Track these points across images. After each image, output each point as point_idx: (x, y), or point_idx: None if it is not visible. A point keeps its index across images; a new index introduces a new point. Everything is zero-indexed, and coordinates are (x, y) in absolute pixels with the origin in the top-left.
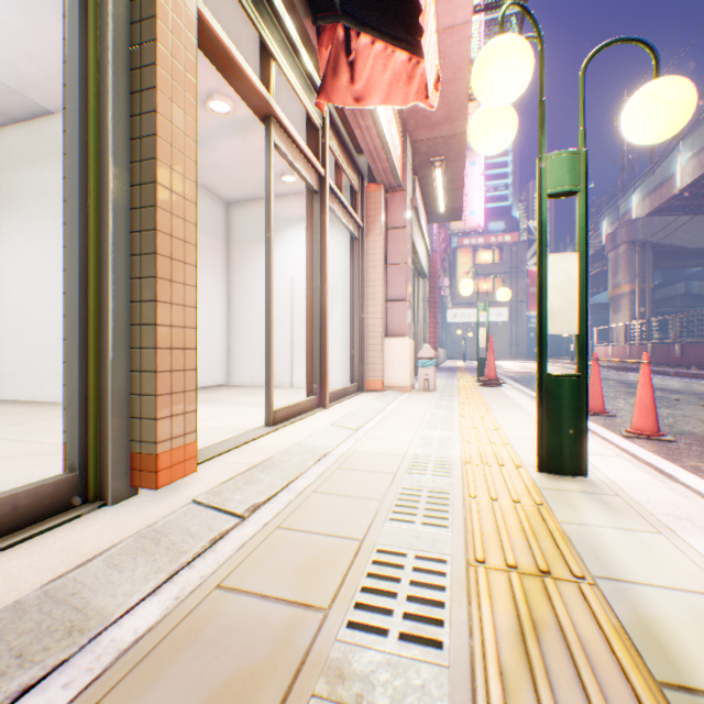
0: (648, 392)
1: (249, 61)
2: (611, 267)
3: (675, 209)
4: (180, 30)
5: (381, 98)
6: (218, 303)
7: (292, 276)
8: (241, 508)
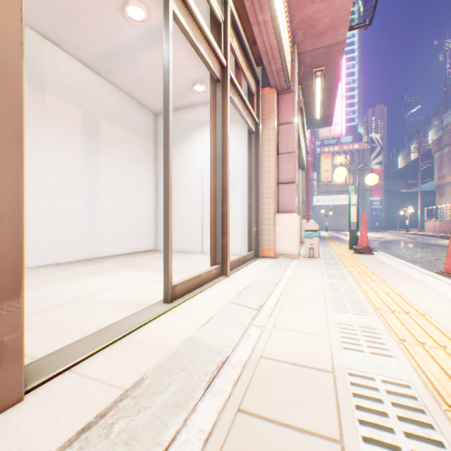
0: None
1: None
2: (437, 164)
3: None
4: None
5: None
6: (148, 188)
7: (202, 167)
8: None
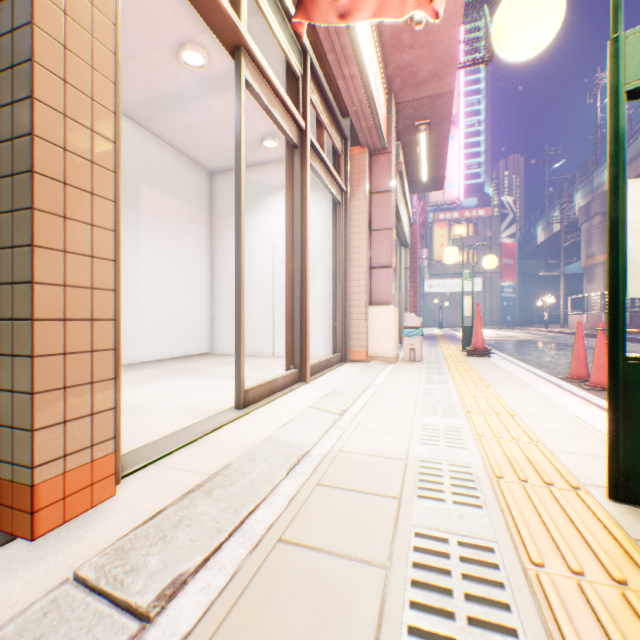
0: None
1: None
2: (584, 238)
3: None
4: None
5: (371, 10)
6: (201, 271)
7: (274, 244)
8: (149, 594)
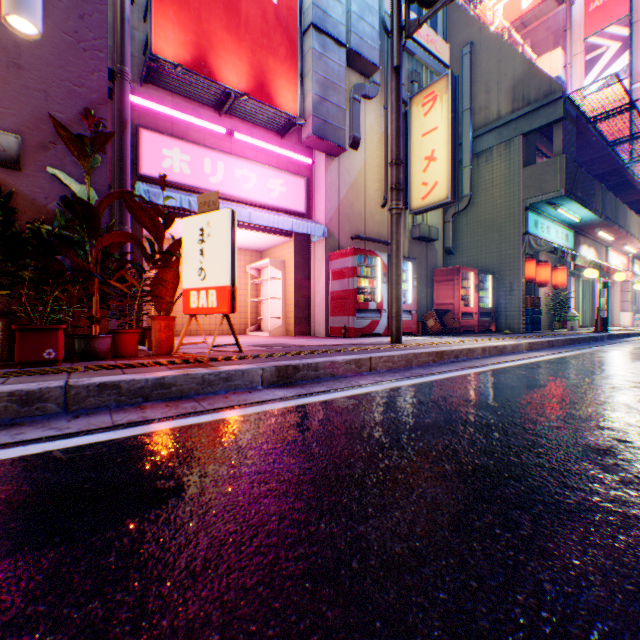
0: None
1: None
2: None
3: None
4: (594, 286)
5: None
6: None
7: None
8: None
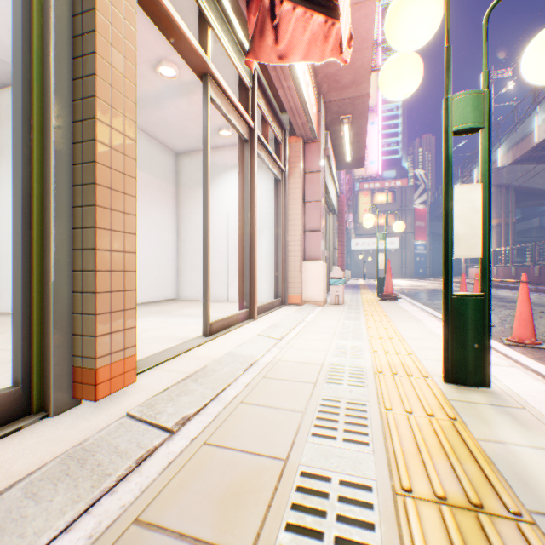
0: (526, 307)
1: (190, 30)
2: None
3: (533, 159)
4: None
5: (301, 55)
6: (169, 233)
7: (228, 212)
8: (171, 422)
